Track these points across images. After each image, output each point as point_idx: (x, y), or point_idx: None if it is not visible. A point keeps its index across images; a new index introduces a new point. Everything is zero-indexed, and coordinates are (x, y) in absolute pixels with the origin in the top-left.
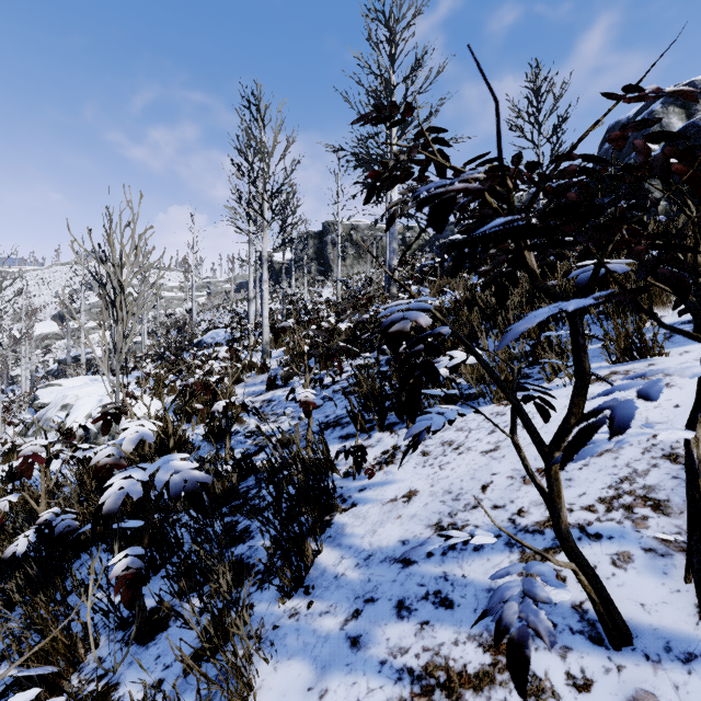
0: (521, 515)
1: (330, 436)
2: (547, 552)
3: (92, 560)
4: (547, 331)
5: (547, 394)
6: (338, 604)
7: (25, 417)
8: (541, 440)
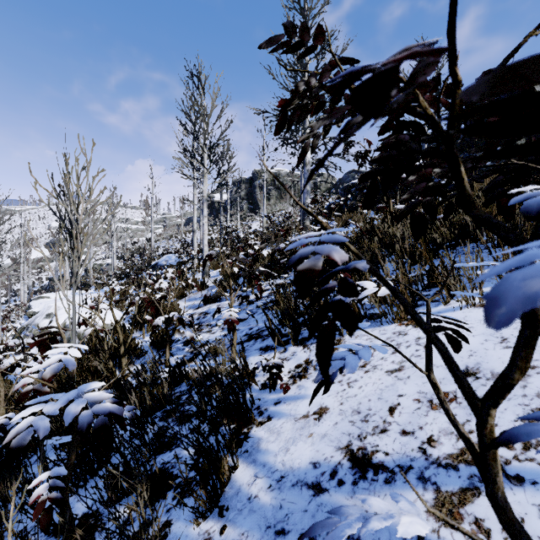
0: (432, 444)
1: (252, 347)
2: (464, 494)
3: (14, 482)
4: (441, 258)
5: (460, 327)
6: (250, 532)
7: (21, 323)
8: (473, 393)
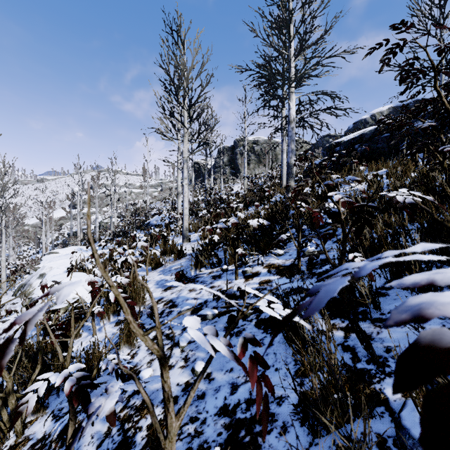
0: None
1: None
2: None
3: None
4: None
5: None
6: None
7: None
8: None
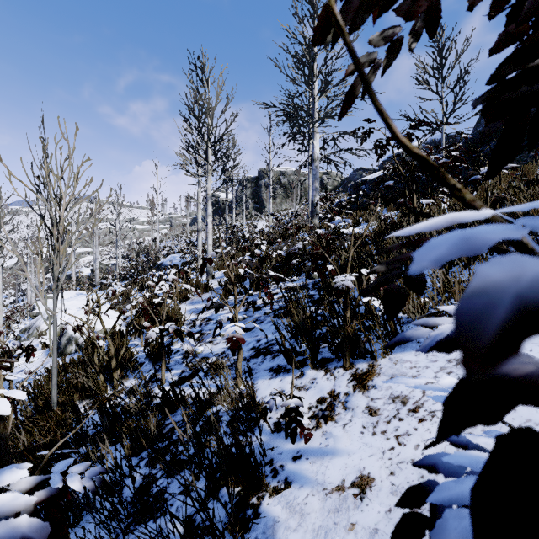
0: None
1: (260, 366)
2: None
3: None
4: None
5: None
6: None
7: (25, 323)
8: None
